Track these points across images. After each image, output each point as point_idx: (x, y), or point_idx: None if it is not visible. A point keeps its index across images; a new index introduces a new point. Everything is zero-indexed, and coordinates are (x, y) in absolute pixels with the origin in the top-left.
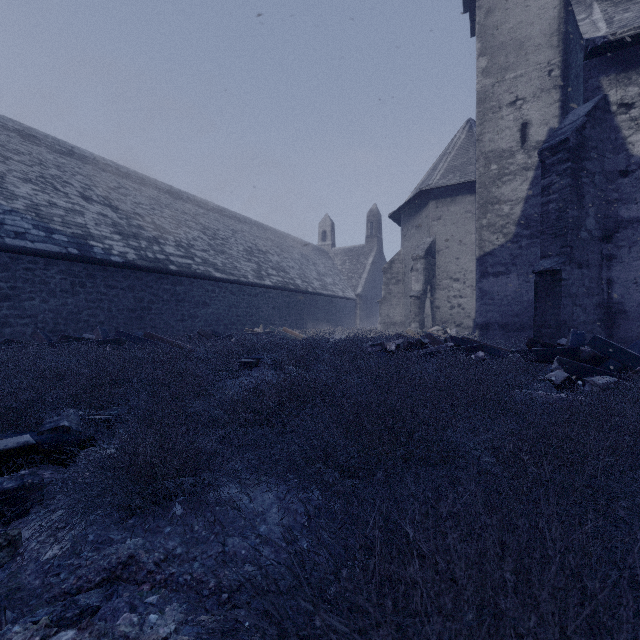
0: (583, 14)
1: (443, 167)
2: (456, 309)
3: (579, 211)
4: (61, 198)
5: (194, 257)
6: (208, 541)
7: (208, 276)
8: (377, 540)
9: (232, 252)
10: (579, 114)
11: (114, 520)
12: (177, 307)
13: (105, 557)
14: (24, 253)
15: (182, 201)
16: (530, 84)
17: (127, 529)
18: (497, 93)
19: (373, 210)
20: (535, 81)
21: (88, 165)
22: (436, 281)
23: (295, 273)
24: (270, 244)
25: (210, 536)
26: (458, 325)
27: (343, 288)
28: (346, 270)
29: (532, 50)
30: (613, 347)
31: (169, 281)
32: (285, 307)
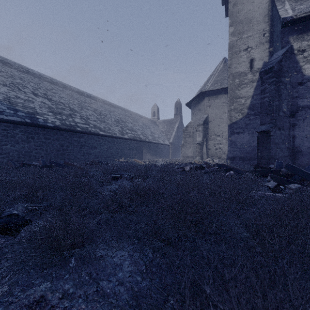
0: (280, 6)
1: (212, 80)
2: (218, 150)
3: (279, 102)
4: (22, 94)
5: (89, 124)
6: (89, 283)
7: (96, 133)
8: (187, 293)
9: (108, 121)
10: (279, 54)
11: (36, 270)
12: (81, 149)
13: (27, 296)
14: (2, 121)
15: (84, 96)
16: (254, 40)
17: (43, 276)
18: (238, 44)
19: (178, 101)
20: (257, 39)
21: (36, 78)
22: (208, 136)
23: (140, 132)
24: (127, 118)
25: (90, 280)
26: (219, 157)
27: (163, 139)
28: (164, 131)
29: (255, 23)
30: (297, 169)
31: (77, 136)
32: (135, 149)
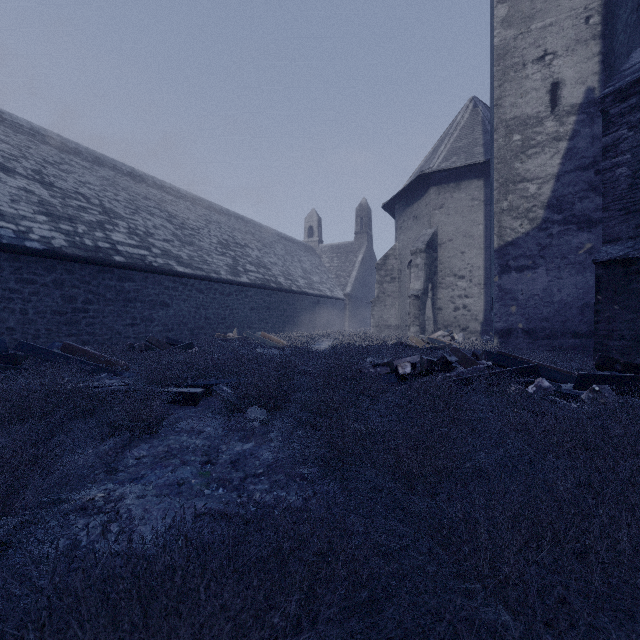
0: None
1: (445, 149)
2: (461, 311)
3: None
4: None
5: (151, 247)
6: None
7: (168, 270)
8: None
9: (203, 244)
10: None
11: None
12: (125, 308)
13: None
14: None
15: (146, 185)
16: (562, 35)
17: None
18: (520, 47)
19: (363, 204)
20: (568, 31)
21: (22, 135)
22: (438, 278)
23: (278, 270)
24: (250, 238)
25: None
26: (463, 329)
27: (331, 287)
28: (334, 268)
29: None
30: None
31: (114, 276)
32: (265, 308)
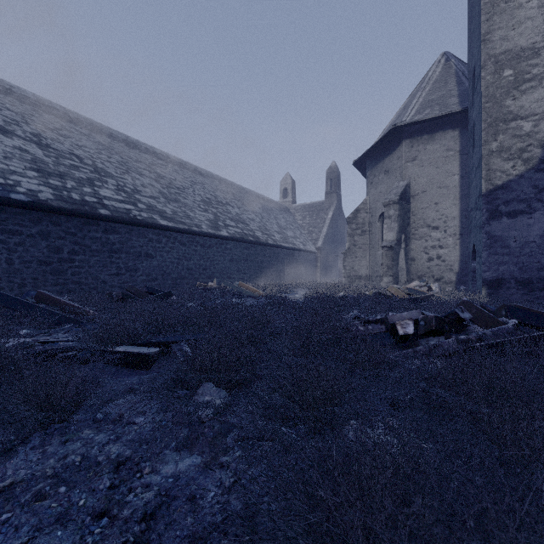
0: None
1: (418, 102)
2: (435, 261)
3: None
4: None
5: (137, 203)
6: None
7: (151, 223)
8: None
9: (187, 201)
10: None
11: None
12: (111, 259)
13: None
14: None
15: (139, 151)
16: None
17: None
18: None
19: (332, 167)
20: None
21: (27, 105)
22: (411, 230)
23: (255, 225)
24: (231, 197)
25: None
26: (437, 279)
27: (304, 241)
28: (306, 224)
29: None
30: None
31: (99, 228)
32: (244, 260)
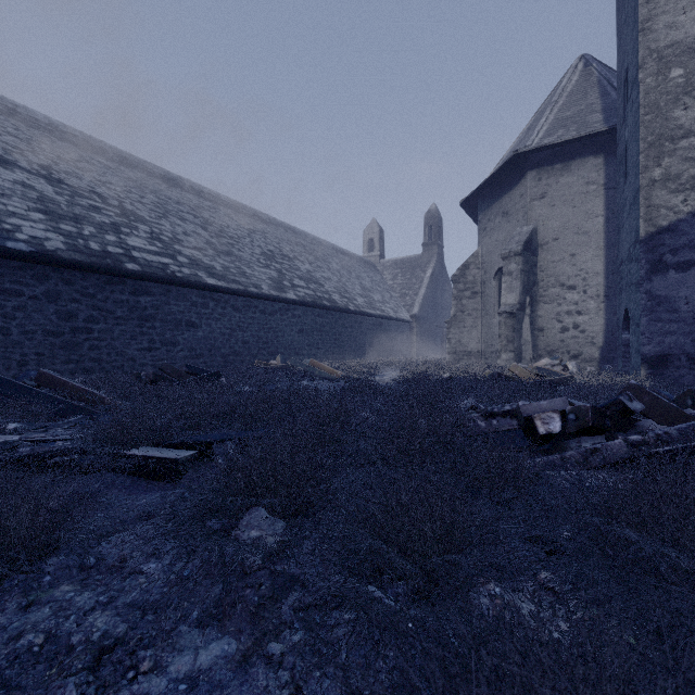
0: None
1: (547, 121)
2: (571, 332)
3: None
4: None
5: (177, 255)
6: None
7: (195, 282)
8: None
9: (243, 254)
10: None
11: None
12: (141, 328)
13: None
14: None
15: (181, 190)
16: None
17: None
18: None
19: (432, 211)
20: None
21: (36, 130)
22: (538, 290)
23: (332, 286)
24: (300, 250)
25: None
26: (574, 356)
27: (395, 307)
28: (398, 285)
29: None
30: None
31: (126, 288)
32: (316, 330)
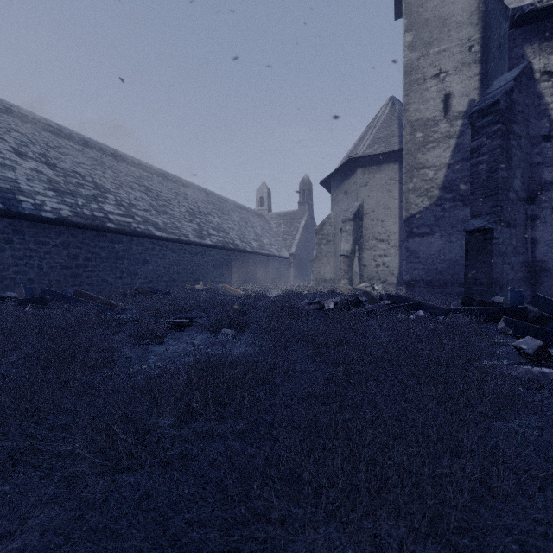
0: None
1: (369, 138)
2: (381, 267)
3: (508, 172)
4: None
5: (134, 216)
6: None
7: (148, 234)
8: None
9: (174, 213)
10: (506, 79)
11: None
12: (116, 264)
13: None
14: None
15: (126, 164)
16: (452, 58)
17: None
18: (422, 66)
19: (305, 179)
20: (457, 56)
21: (27, 124)
22: (363, 241)
23: (234, 234)
24: (211, 207)
25: None
26: (383, 282)
27: (278, 248)
28: (281, 232)
29: (454, 27)
30: None
31: (107, 239)
32: (225, 265)
